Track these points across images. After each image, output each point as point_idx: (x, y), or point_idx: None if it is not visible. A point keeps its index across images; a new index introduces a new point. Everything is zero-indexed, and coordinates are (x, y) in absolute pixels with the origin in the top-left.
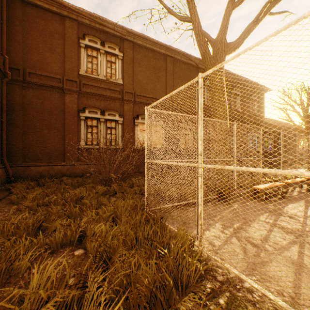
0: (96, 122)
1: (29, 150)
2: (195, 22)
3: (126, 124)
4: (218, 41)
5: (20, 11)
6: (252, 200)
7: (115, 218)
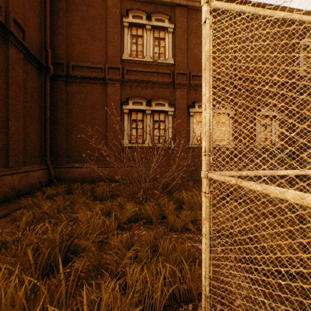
0: (141, 116)
1: (72, 150)
2: None
3: (177, 115)
4: None
5: (64, 2)
6: None
7: None
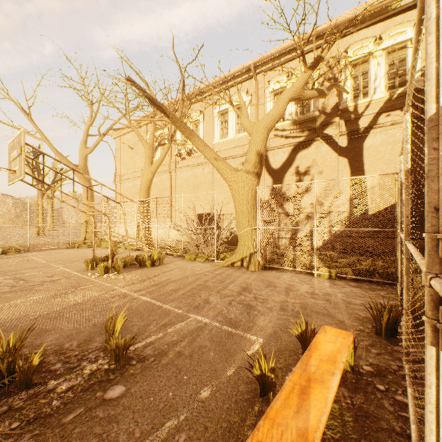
0: None
1: None
2: None
3: None
4: None
5: None
6: None
7: None
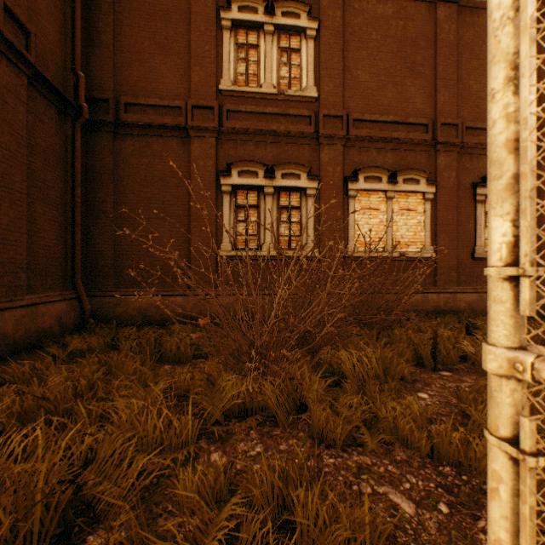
0: (256, 197)
1: (125, 263)
2: None
3: (325, 197)
4: None
5: None
6: None
7: None
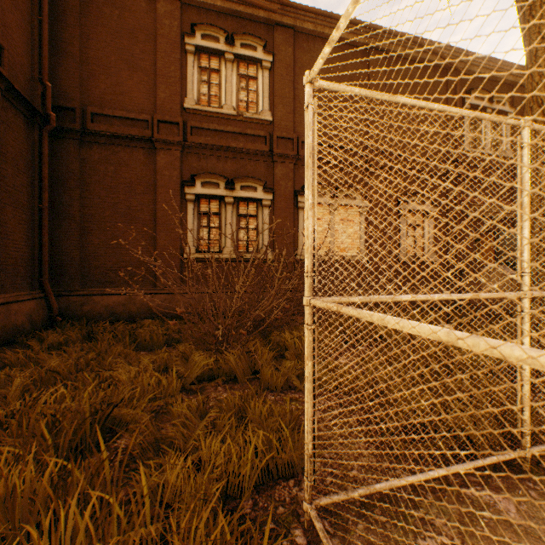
0: (218, 206)
1: (92, 264)
2: None
3: (278, 207)
4: None
5: None
6: None
7: None
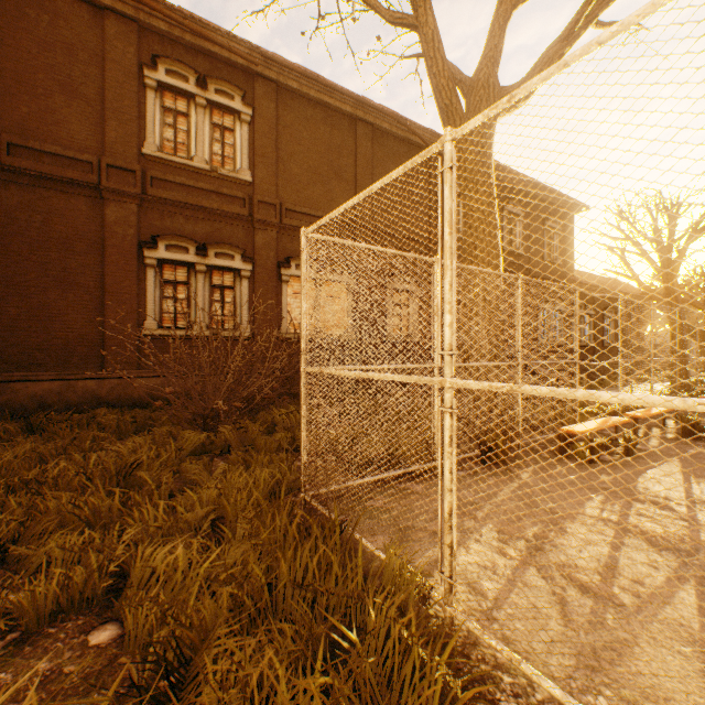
0: (186, 274)
1: (9, 340)
2: (428, 27)
3: (259, 279)
4: (480, 82)
5: None
6: (561, 461)
7: (220, 519)
